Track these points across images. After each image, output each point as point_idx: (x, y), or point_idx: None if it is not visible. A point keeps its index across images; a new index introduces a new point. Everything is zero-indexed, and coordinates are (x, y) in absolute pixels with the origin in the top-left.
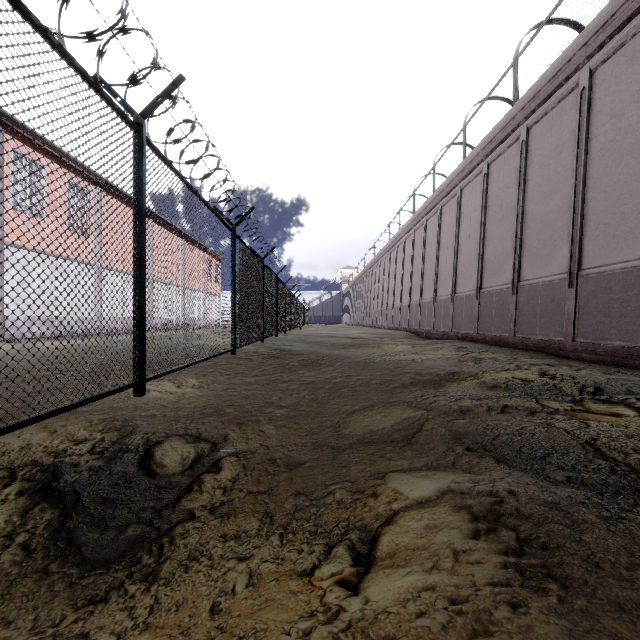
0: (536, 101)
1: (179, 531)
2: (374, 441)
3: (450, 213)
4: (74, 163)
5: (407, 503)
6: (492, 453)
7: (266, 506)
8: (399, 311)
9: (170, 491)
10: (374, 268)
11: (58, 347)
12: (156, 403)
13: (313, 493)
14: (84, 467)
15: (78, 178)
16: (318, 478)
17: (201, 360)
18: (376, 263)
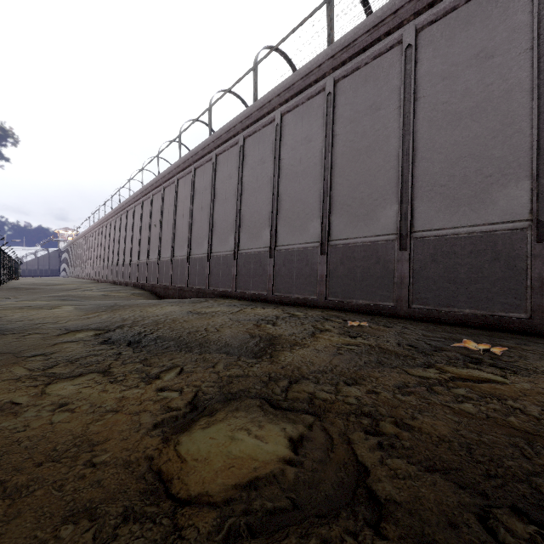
0: (121, 209)
1: None
2: None
3: (109, 229)
4: None
5: None
6: None
7: None
8: (92, 269)
9: None
10: (83, 239)
11: None
12: None
13: None
14: None
15: None
16: None
17: None
18: (84, 237)
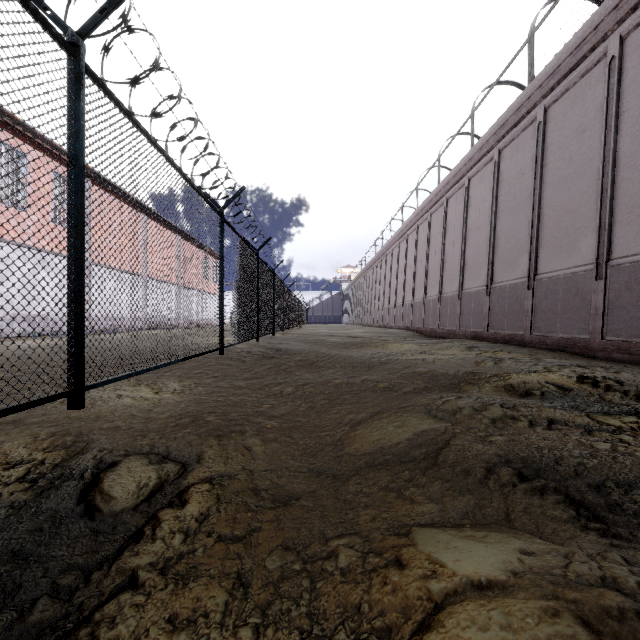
0: (555, 77)
1: (108, 614)
2: (387, 465)
3: (457, 205)
4: (60, 152)
5: (456, 592)
6: (561, 493)
7: (240, 570)
8: (401, 309)
9: (111, 541)
10: (375, 266)
11: (33, 346)
12: (124, 411)
13: (307, 550)
14: (4, 503)
15: (65, 168)
16: (314, 524)
17: (176, 361)
18: (377, 261)
